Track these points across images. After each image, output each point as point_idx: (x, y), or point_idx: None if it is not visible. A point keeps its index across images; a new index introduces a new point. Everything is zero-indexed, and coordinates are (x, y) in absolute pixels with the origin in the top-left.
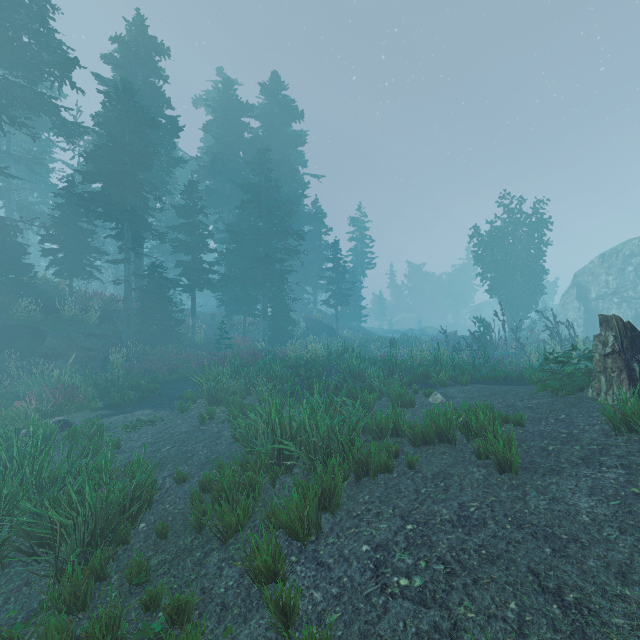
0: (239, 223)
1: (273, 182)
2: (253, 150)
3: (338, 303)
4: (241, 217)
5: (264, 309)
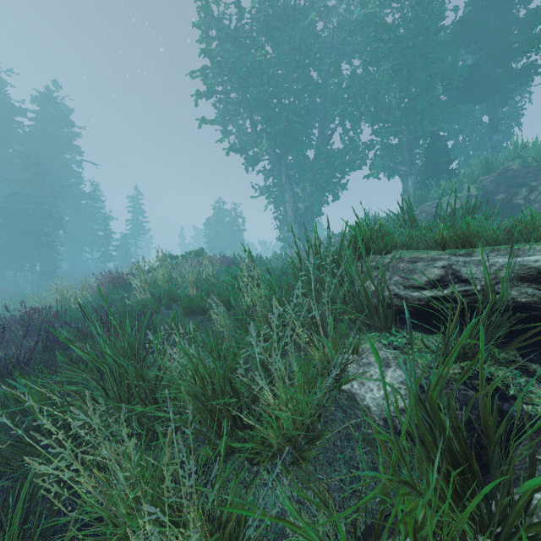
0: (10, 204)
1: (43, 176)
2: (26, 145)
3: (107, 261)
4: (12, 199)
5: (33, 267)
